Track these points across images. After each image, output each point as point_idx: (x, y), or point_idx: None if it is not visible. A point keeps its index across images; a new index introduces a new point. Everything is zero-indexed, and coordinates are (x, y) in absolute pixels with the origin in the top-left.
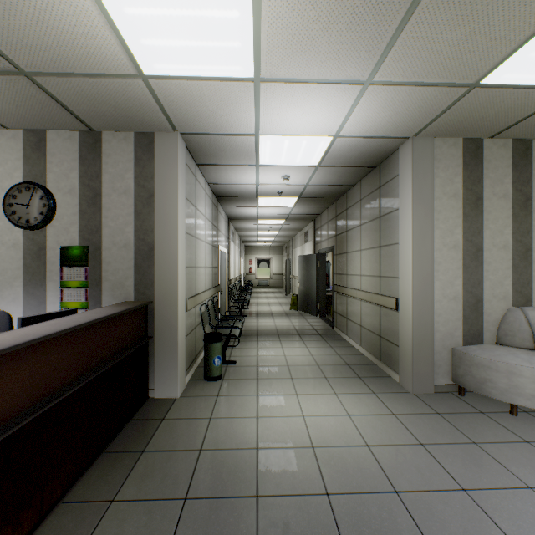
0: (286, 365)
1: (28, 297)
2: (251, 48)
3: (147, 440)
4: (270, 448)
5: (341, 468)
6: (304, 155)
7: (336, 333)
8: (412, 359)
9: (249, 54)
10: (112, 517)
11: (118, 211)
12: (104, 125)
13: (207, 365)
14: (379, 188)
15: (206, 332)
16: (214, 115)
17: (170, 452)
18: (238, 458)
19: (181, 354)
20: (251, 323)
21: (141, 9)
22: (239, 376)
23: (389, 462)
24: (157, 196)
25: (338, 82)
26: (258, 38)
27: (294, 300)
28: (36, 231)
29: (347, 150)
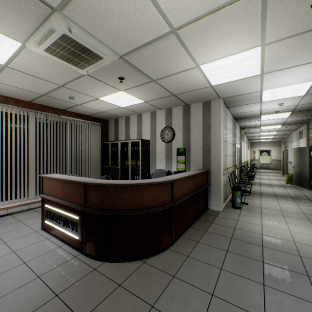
0: (280, 210)
1: (166, 166)
2: (259, 67)
3: (212, 220)
4: (268, 236)
5: (310, 252)
6: (293, 92)
7: None
8: None
9: (258, 68)
10: (207, 234)
11: (196, 134)
12: (192, 102)
13: (233, 201)
14: None
15: (230, 187)
16: (238, 89)
17: (222, 225)
18: (252, 234)
19: (221, 193)
20: (255, 188)
21: (216, 71)
22: (250, 209)
23: None
24: (211, 126)
25: (311, 62)
26: (262, 63)
27: (289, 177)
28: (169, 143)
29: None
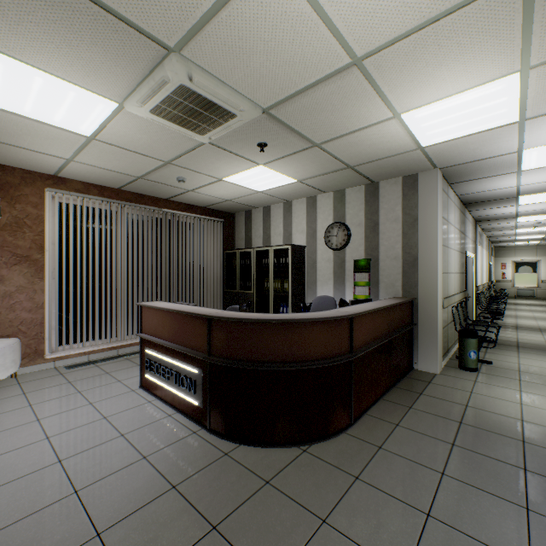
0: None
1: (335, 291)
2: (516, 108)
3: (421, 389)
4: (536, 424)
5: None
6: None
7: None
8: None
9: (514, 111)
10: (413, 413)
11: (389, 234)
12: (382, 178)
13: (462, 356)
14: None
15: (454, 332)
16: (473, 151)
17: (441, 399)
18: (502, 419)
19: (439, 341)
20: (506, 334)
21: (431, 122)
22: (496, 374)
23: None
24: (419, 220)
25: None
26: (523, 101)
27: None
28: (339, 251)
29: None
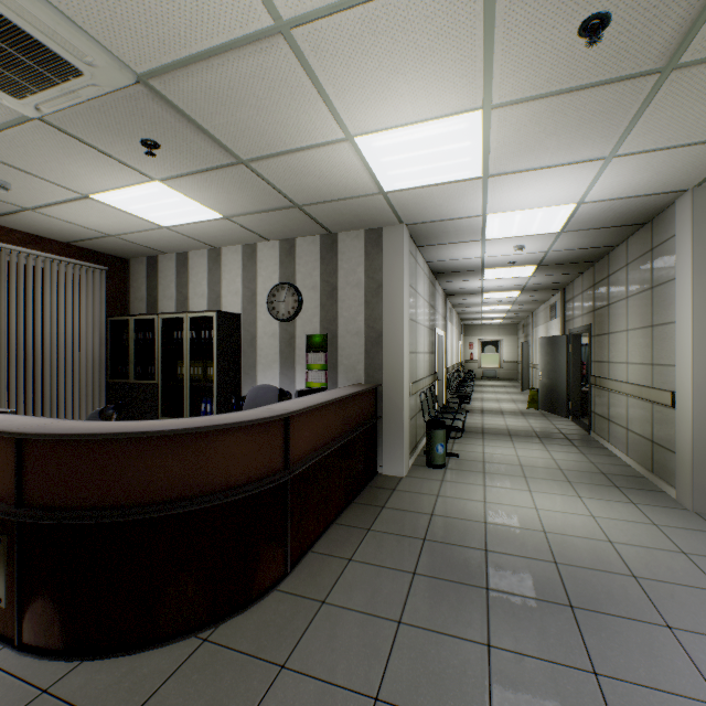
0: (518, 465)
1: (283, 377)
2: (479, 159)
3: (384, 501)
4: (498, 524)
5: (573, 550)
6: (541, 225)
7: (593, 439)
8: (692, 469)
9: (478, 163)
10: (372, 537)
11: (351, 303)
12: (341, 228)
13: (430, 452)
14: (650, 251)
15: (424, 422)
16: (440, 207)
17: (405, 511)
18: (467, 525)
19: (406, 437)
20: (474, 420)
21: (392, 157)
22: (463, 468)
23: (632, 557)
24: (385, 287)
25: (573, 162)
26: (487, 151)
27: (533, 396)
28: (288, 322)
29: (598, 213)
